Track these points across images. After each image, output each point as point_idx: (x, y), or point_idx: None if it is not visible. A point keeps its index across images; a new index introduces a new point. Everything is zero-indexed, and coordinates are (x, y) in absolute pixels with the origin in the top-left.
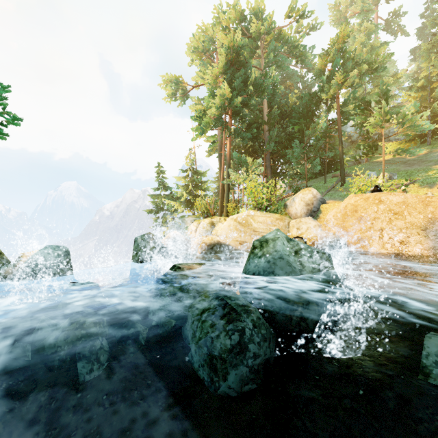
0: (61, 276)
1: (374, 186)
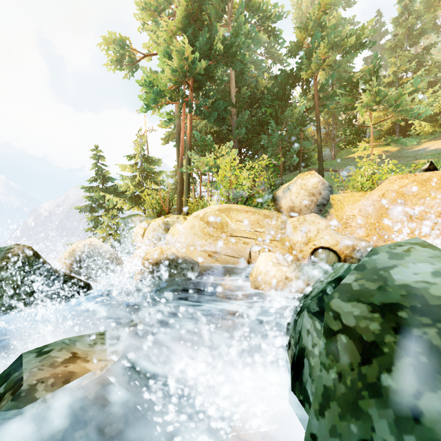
0: None
1: (430, 162)
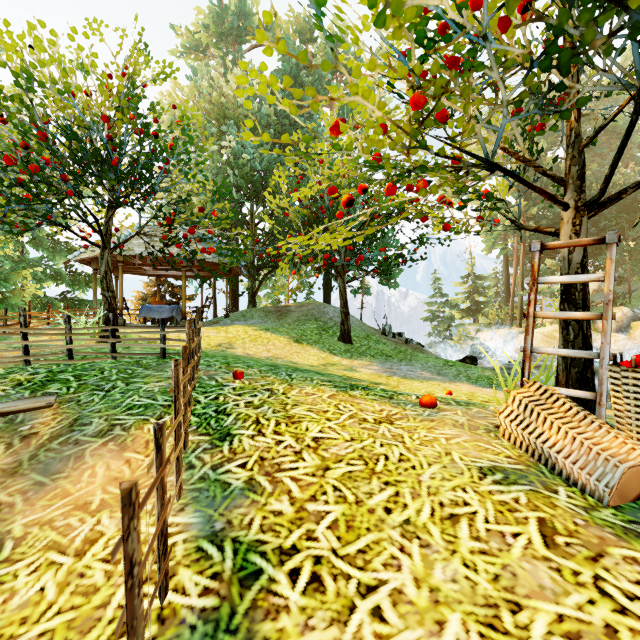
0: None
1: None
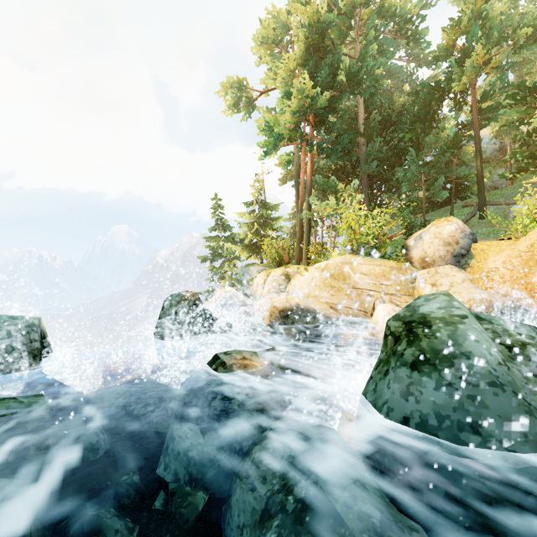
0: (10, 373)
1: None
